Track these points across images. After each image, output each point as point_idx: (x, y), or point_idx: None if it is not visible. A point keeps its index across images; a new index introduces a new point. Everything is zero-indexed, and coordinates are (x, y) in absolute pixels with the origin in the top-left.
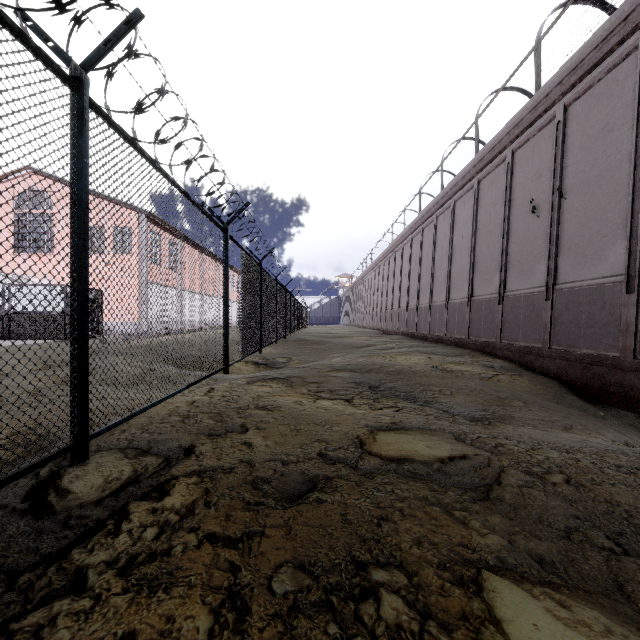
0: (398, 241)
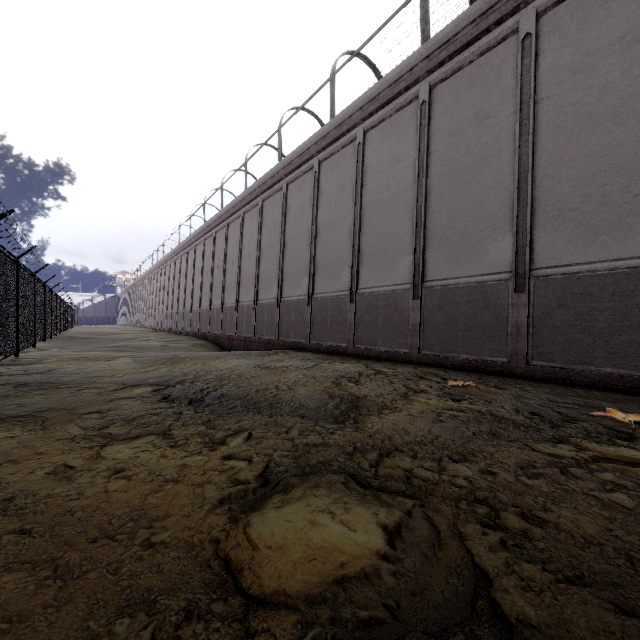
0: (167, 258)
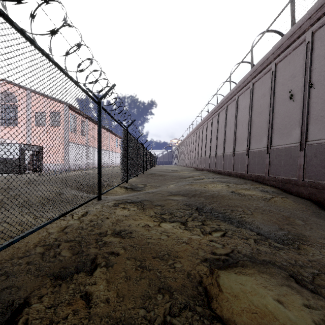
0: (204, 120)
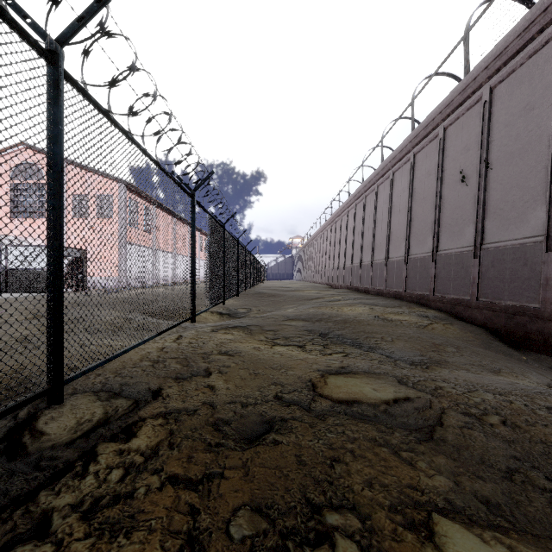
0: (344, 207)
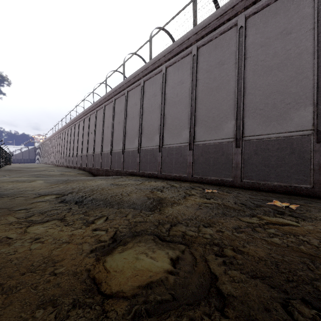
0: (63, 128)
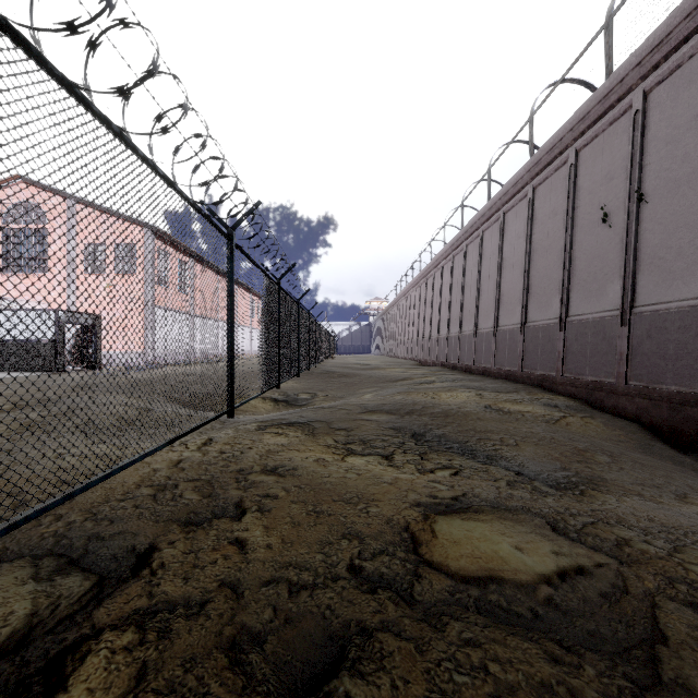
0: (437, 260)
